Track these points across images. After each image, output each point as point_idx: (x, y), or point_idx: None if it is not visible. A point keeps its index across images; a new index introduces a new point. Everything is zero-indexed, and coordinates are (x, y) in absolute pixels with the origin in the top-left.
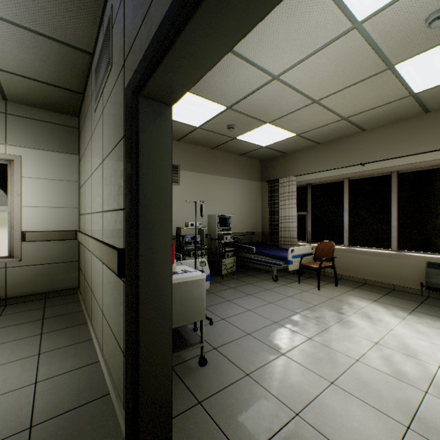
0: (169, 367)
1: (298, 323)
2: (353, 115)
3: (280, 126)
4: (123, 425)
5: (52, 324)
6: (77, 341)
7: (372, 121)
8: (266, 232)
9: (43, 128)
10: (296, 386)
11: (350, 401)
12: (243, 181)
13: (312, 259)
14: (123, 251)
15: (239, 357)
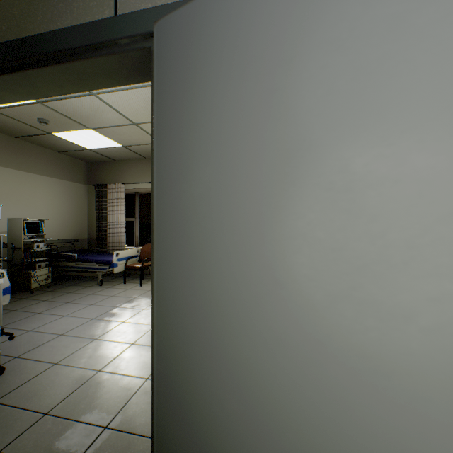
0: None
1: (116, 314)
2: None
3: (105, 135)
4: None
5: None
6: None
7: None
8: (94, 239)
9: None
10: (103, 355)
11: (143, 349)
12: (64, 181)
13: (138, 261)
14: None
15: (48, 354)
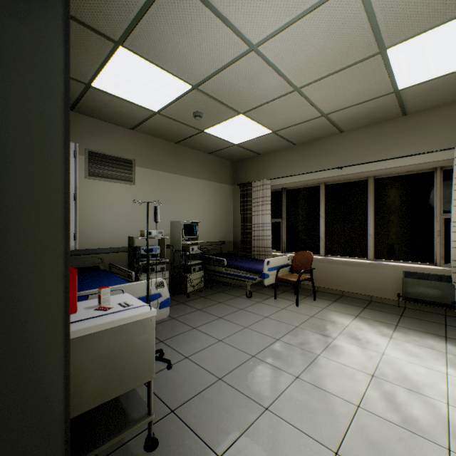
0: None
1: (281, 355)
2: (333, 112)
3: (255, 119)
4: None
5: None
6: None
7: (352, 121)
8: (238, 241)
9: None
10: None
11: None
12: (213, 183)
13: (288, 271)
14: None
15: (207, 423)
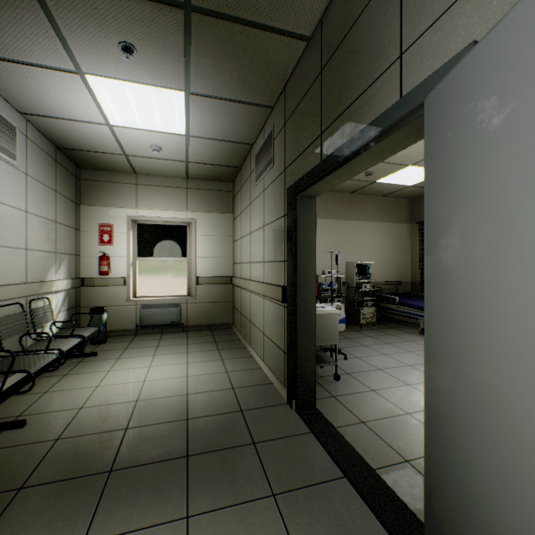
0: (313, 359)
1: None
2: None
3: None
4: (285, 394)
5: (223, 345)
6: (243, 356)
7: None
8: (416, 282)
9: (209, 196)
10: (413, 402)
11: None
12: (387, 224)
13: None
14: (285, 287)
15: (368, 380)
